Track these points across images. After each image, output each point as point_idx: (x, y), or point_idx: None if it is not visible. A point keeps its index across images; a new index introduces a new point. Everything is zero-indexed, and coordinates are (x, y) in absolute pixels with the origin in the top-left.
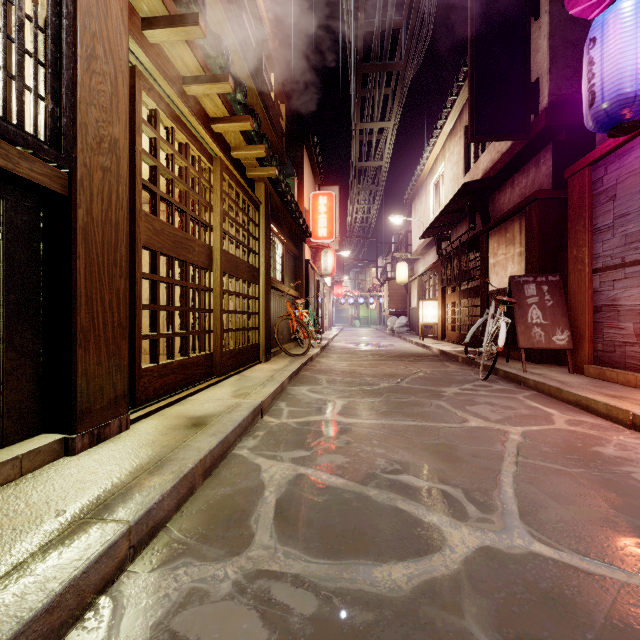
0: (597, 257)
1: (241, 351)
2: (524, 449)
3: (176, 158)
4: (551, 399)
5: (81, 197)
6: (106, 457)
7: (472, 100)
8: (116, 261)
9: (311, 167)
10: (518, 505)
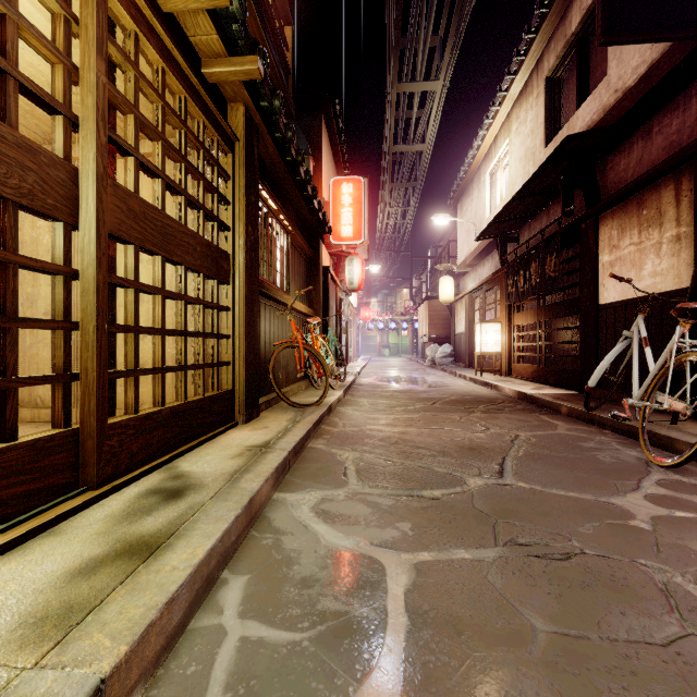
0: None
1: (181, 412)
2: None
3: None
4: None
5: None
6: None
7: None
8: None
9: (332, 150)
10: None
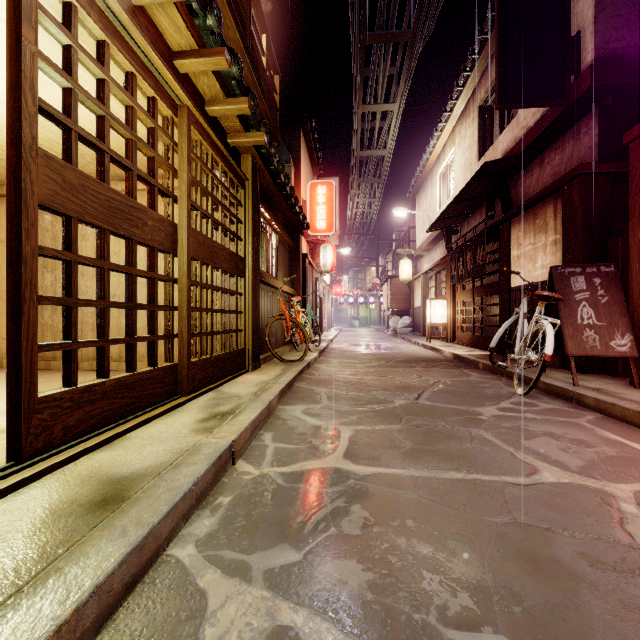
0: None
1: (219, 359)
2: None
3: (113, 89)
4: (628, 426)
5: None
6: None
7: (500, 58)
8: None
9: (309, 156)
10: None
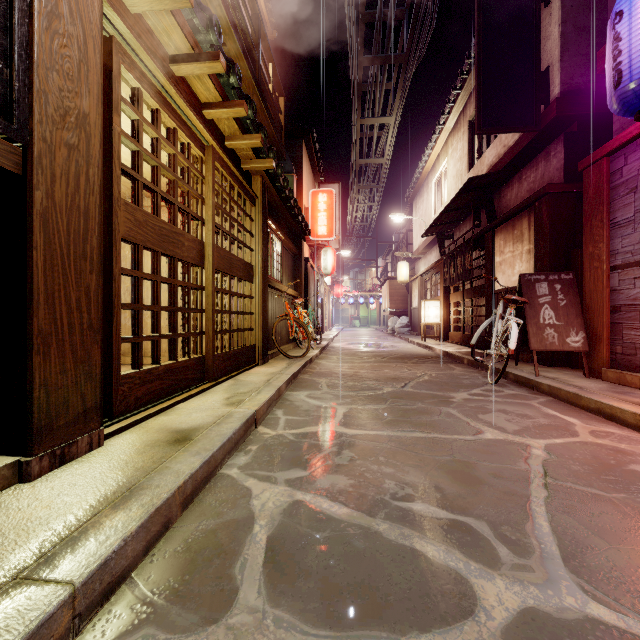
0: (616, 253)
1: (236, 353)
2: (551, 468)
3: (162, 144)
4: (569, 406)
5: (39, 177)
6: (67, 484)
7: (479, 90)
8: (85, 254)
9: (310, 164)
10: (559, 545)
